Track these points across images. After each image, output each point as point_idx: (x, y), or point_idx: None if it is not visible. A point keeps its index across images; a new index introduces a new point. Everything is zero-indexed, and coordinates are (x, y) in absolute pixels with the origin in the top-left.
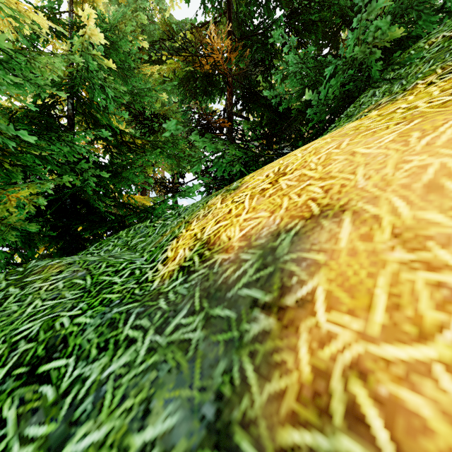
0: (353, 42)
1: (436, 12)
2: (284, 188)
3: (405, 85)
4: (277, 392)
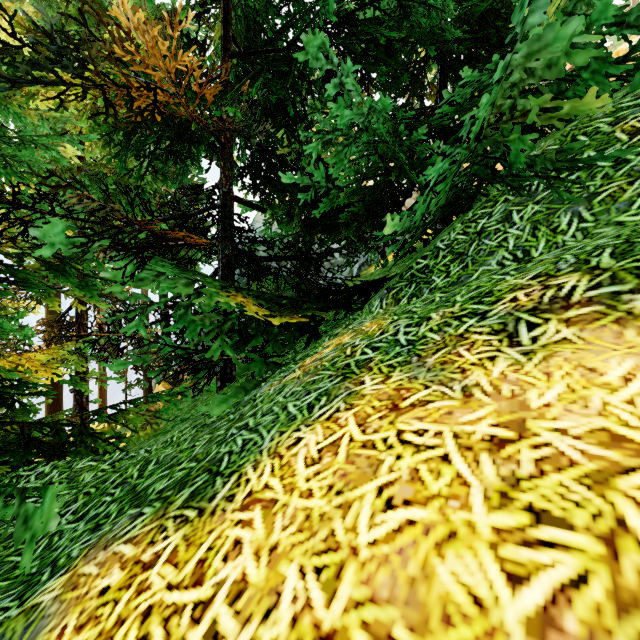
0: (461, 96)
1: (617, 62)
2: None
3: (635, 256)
4: None
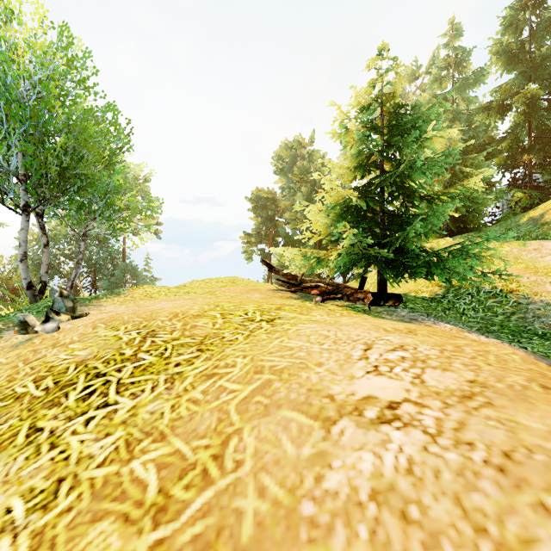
0: None
1: None
2: (546, 207)
3: None
4: (541, 222)
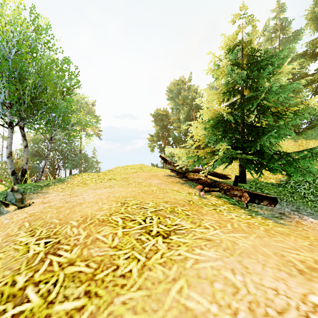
0: None
1: None
2: None
3: None
4: None
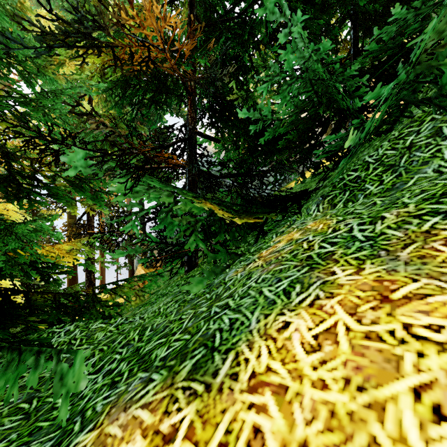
0: (387, 37)
1: None
2: None
3: None
4: None
